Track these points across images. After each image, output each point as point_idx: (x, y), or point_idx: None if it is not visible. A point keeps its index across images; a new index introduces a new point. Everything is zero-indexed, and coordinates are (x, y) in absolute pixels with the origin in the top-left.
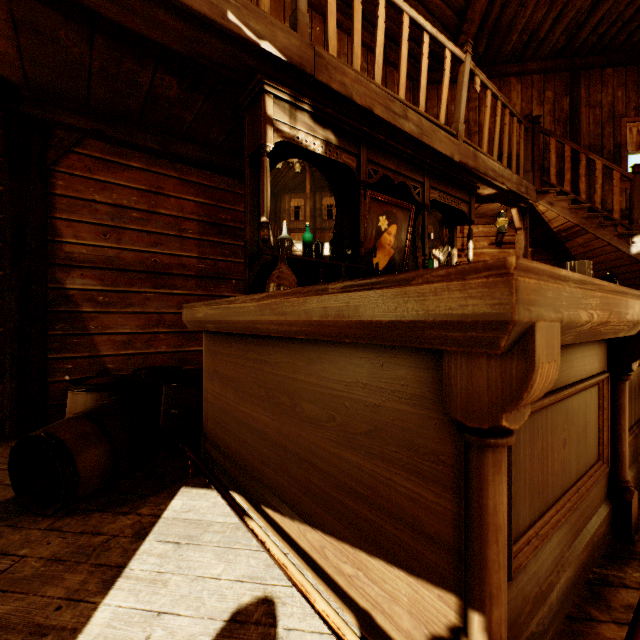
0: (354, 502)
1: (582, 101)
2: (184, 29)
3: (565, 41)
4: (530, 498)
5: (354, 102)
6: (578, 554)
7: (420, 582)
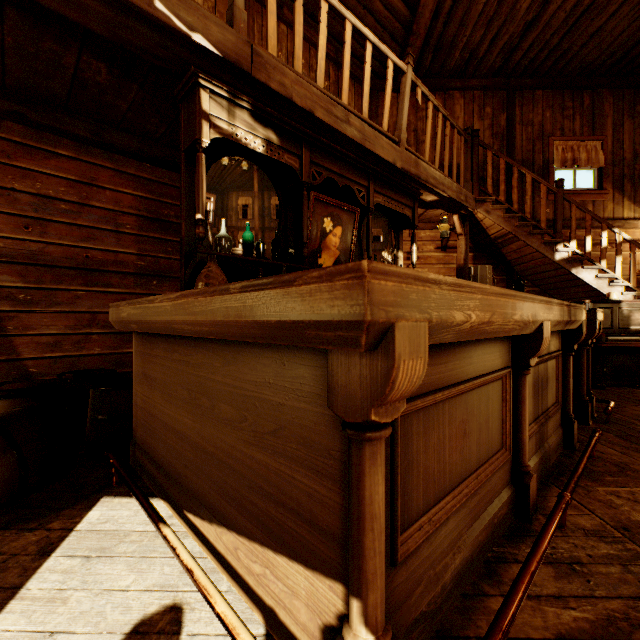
0: (263, 501)
1: (516, 119)
2: (106, 12)
3: (501, 62)
4: (425, 487)
5: (294, 103)
6: (476, 536)
7: (315, 575)
